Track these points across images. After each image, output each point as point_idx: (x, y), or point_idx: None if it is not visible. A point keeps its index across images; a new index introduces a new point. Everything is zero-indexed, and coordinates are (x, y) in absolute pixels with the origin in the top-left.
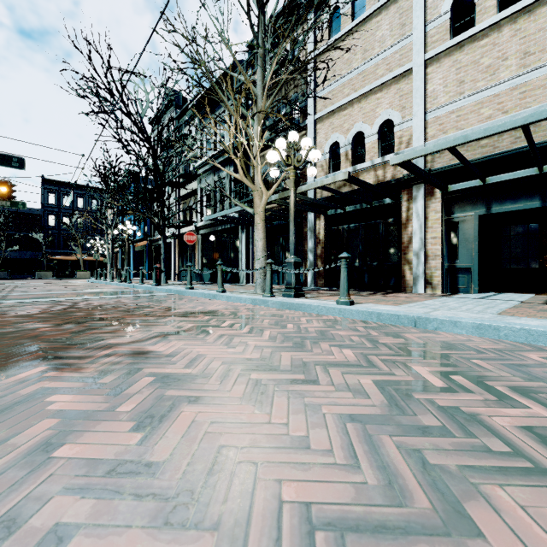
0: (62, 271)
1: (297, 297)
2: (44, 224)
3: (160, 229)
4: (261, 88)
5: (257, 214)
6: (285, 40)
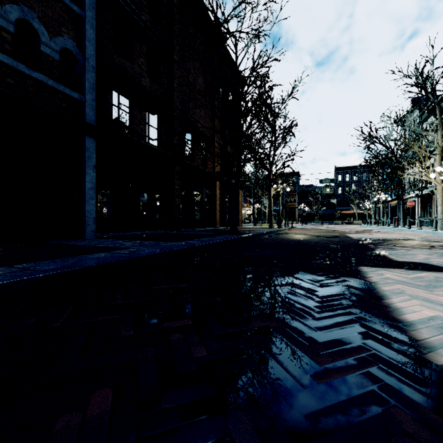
0: (345, 220)
1: None
2: (336, 193)
3: (399, 197)
4: (440, 136)
5: (437, 194)
6: None
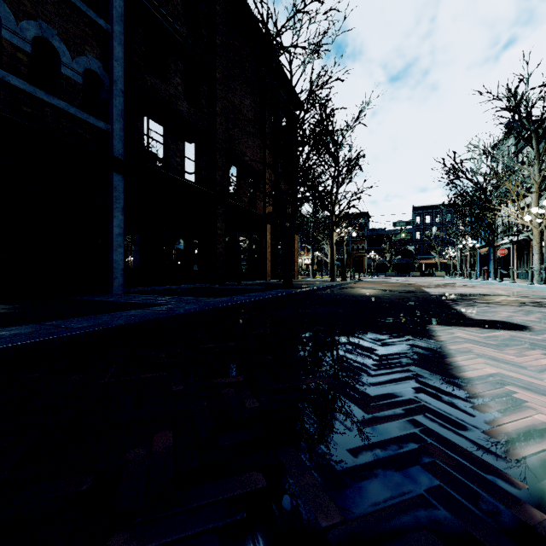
0: (425, 271)
1: (545, 285)
2: (413, 238)
3: (489, 243)
4: (537, 170)
5: (534, 240)
6: (545, 149)
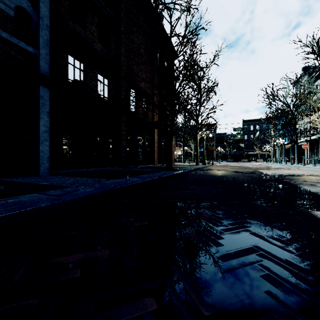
0: (250, 159)
1: None
2: (243, 139)
3: (294, 141)
4: None
5: None
6: None
